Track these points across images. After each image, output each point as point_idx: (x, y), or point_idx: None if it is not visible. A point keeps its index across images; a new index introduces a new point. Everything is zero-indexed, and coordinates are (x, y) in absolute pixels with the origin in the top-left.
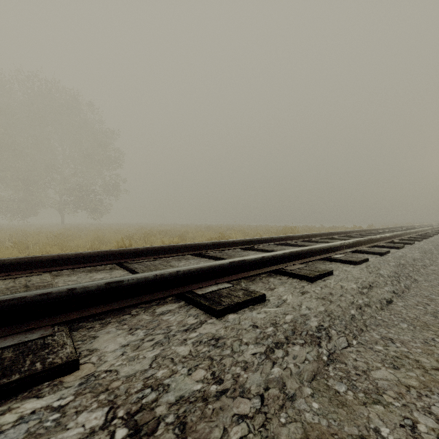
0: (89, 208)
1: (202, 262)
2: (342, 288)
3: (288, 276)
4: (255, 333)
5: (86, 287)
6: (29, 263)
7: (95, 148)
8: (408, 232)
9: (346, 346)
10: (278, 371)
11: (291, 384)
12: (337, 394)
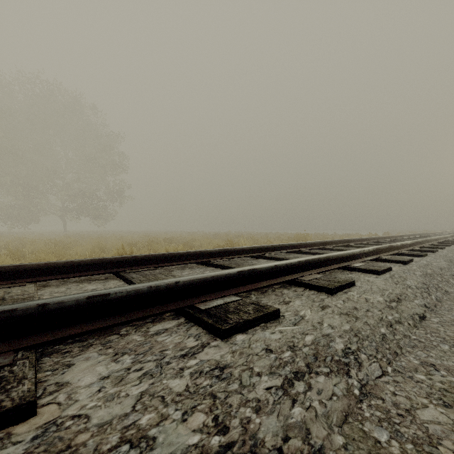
0: (92, 215)
1: (208, 271)
2: (367, 301)
3: (304, 287)
4: (269, 359)
5: (62, 302)
6: (12, 272)
7: (98, 152)
8: (429, 240)
9: (379, 374)
10: (300, 412)
11: (317, 431)
12: (378, 445)
